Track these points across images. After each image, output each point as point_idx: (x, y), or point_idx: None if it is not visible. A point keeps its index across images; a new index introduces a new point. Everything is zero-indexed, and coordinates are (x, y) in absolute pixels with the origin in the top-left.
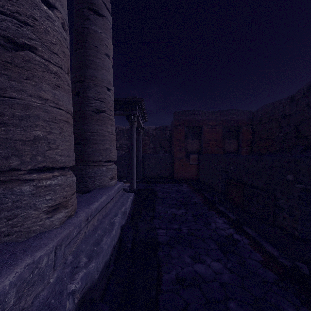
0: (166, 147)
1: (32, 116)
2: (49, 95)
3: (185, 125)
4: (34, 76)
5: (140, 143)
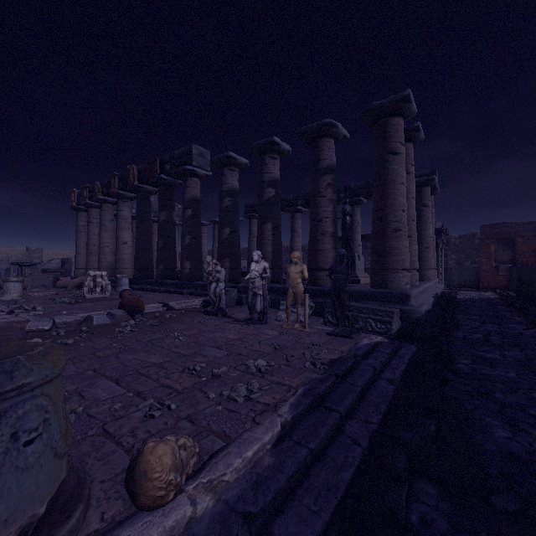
0: (474, 258)
1: (430, 259)
2: (431, 255)
3: (493, 238)
4: (430, 252)
5: (442, 256)
